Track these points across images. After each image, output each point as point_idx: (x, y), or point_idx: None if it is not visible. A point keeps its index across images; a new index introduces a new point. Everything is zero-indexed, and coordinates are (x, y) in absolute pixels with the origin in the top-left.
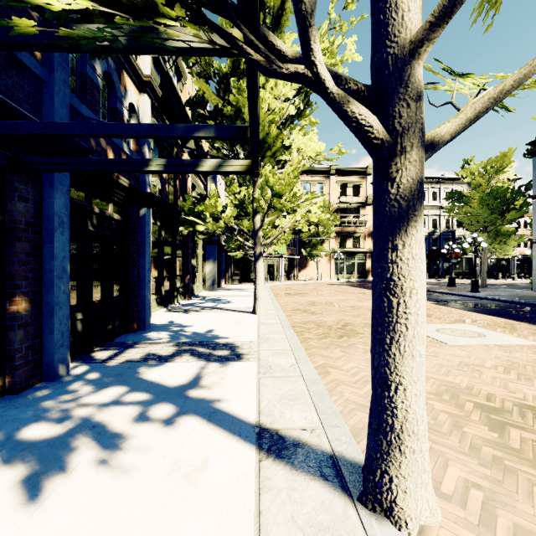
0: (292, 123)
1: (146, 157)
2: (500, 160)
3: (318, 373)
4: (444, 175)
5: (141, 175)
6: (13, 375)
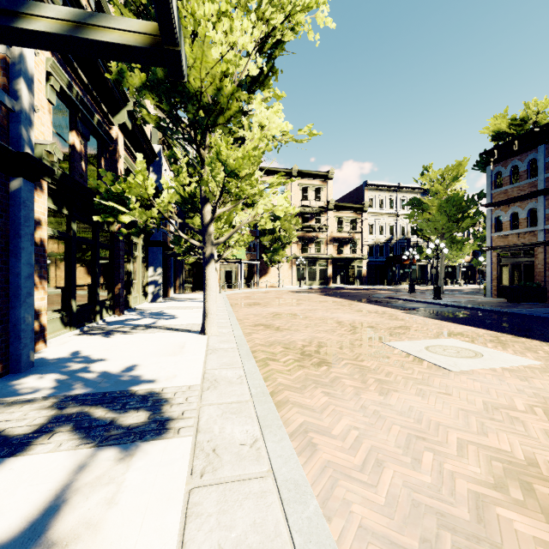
0: (253, 93)
1: (21, 98)
2: (456, 168)
3: (298, 448)
4: (400, 184)
5: (13, 126)
6: None
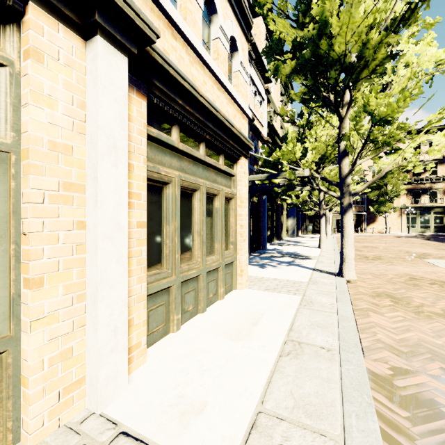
0: None
1: None
2: None
3: None
4: None
5: None
6: None
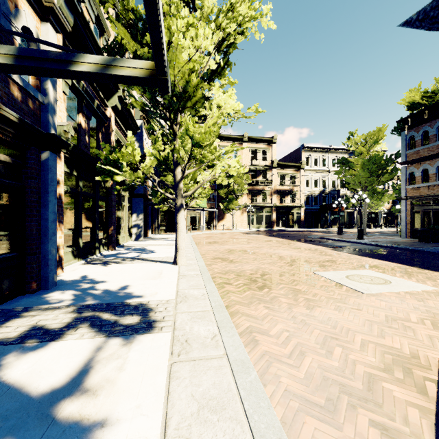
0: (212, 81)
1: (48, 95)
2: (376, 133)
3: (244, 342)
4: (331, 146)
5: (43, 114)
6: None
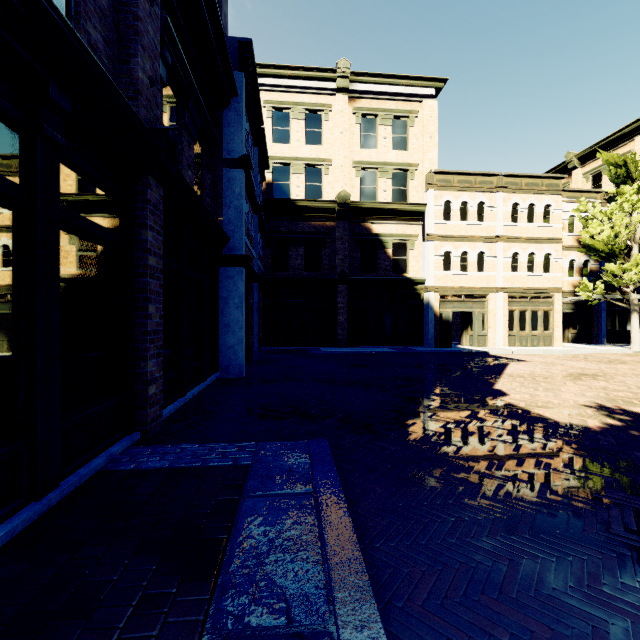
0: None
1: None
2: None
3: None
4: None
5: None
6: (593, 340)
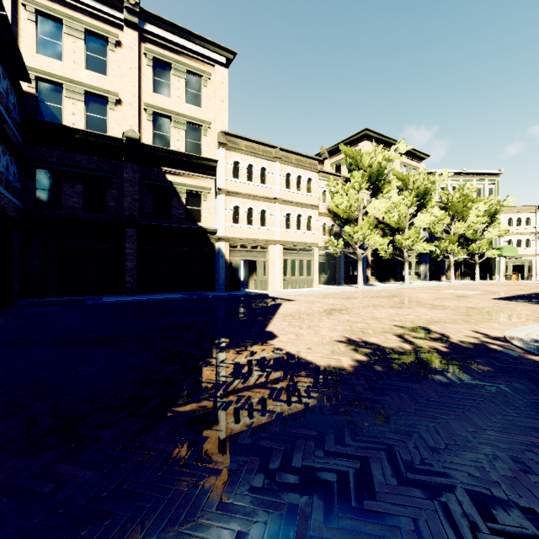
0: (423, 208)
1: None
2: None
3: (383, 289)
4: None
5: (363, 243)
6: (336, 282)
